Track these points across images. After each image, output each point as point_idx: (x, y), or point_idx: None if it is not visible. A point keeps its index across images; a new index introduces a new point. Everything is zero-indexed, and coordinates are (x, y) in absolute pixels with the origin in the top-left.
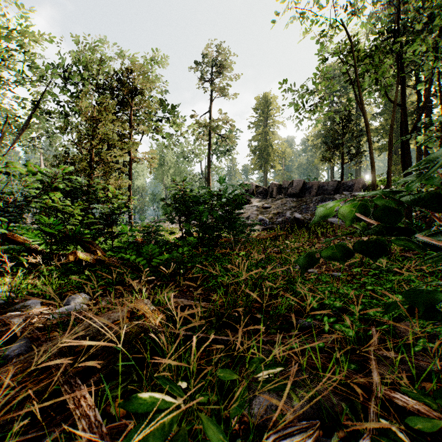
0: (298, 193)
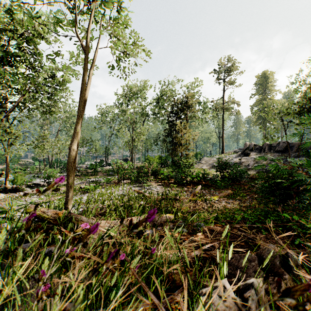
0: (282, 150)
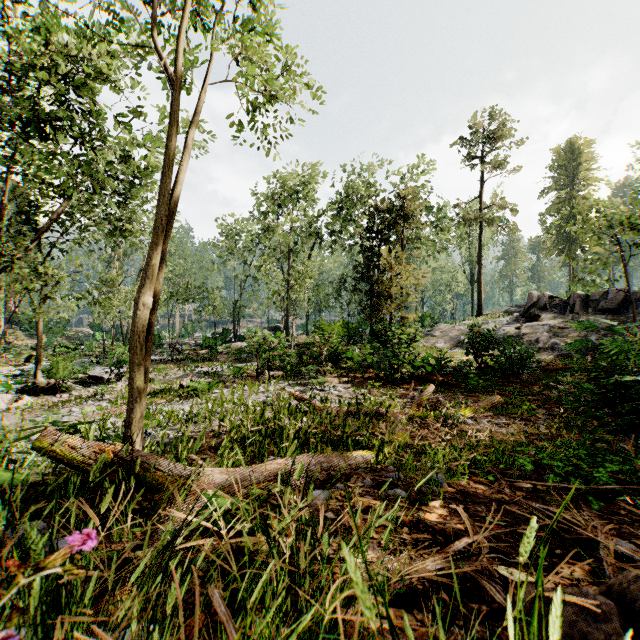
0: (614, 307)
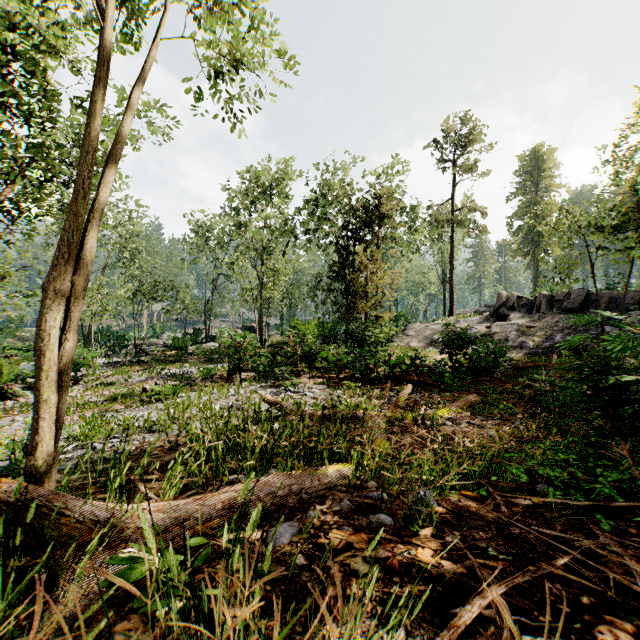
0: (576, 307)
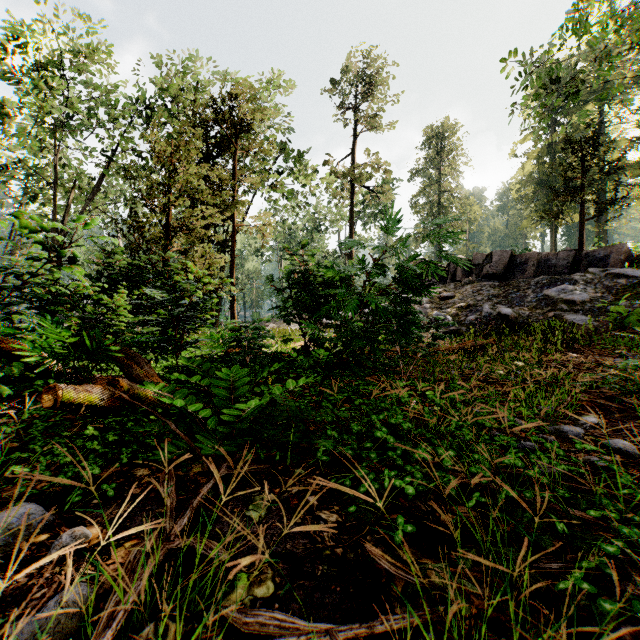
0: (501, 272)
